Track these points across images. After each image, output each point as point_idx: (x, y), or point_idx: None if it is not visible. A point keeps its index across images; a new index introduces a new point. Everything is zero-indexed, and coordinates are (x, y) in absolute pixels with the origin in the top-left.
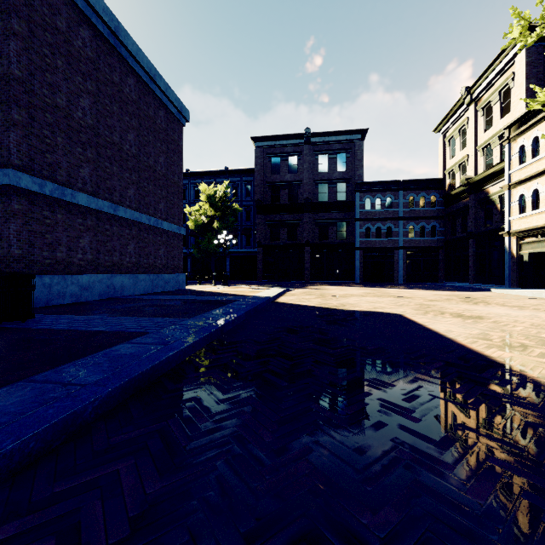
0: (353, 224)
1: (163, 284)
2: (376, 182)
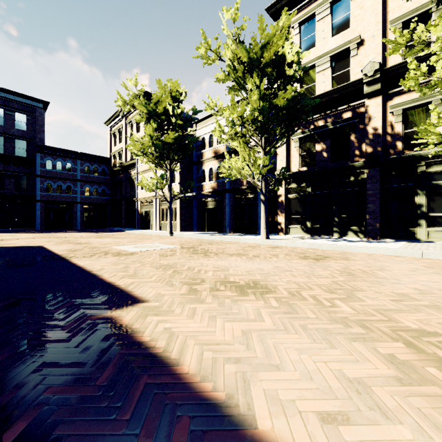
0: (35, 179)
1: None
2: (58, 148)
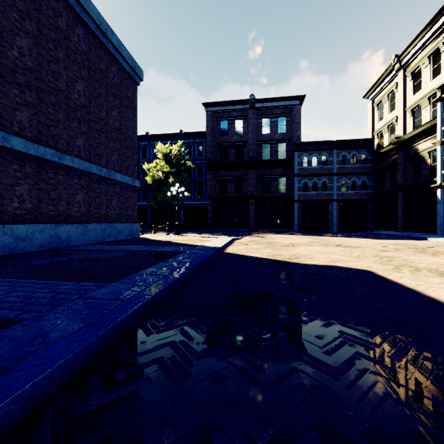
0: (292, 179)
1: (116, 233)
2: (313, 142)
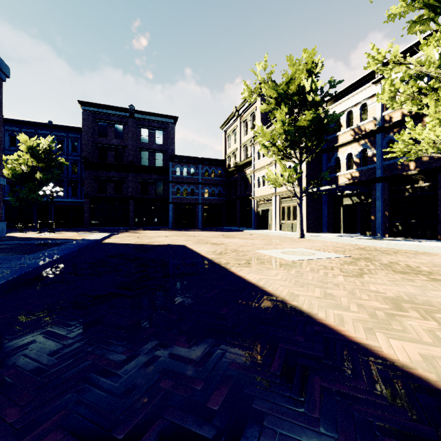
0: (168, 184)
1: None
2: (184, 156)
